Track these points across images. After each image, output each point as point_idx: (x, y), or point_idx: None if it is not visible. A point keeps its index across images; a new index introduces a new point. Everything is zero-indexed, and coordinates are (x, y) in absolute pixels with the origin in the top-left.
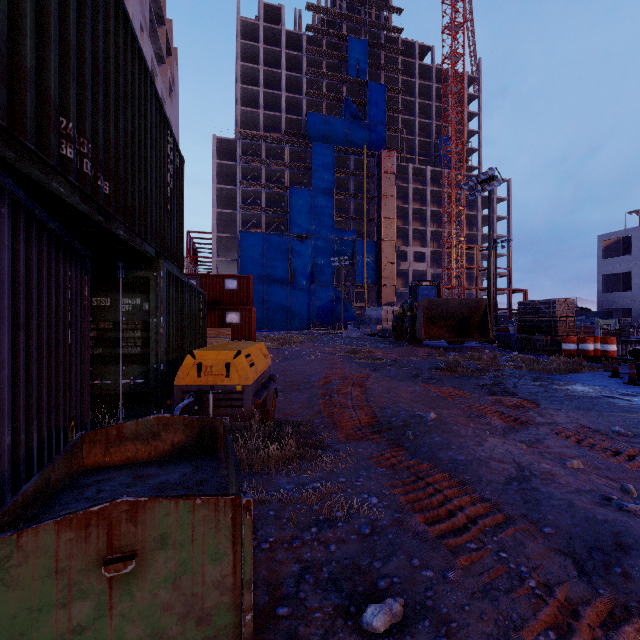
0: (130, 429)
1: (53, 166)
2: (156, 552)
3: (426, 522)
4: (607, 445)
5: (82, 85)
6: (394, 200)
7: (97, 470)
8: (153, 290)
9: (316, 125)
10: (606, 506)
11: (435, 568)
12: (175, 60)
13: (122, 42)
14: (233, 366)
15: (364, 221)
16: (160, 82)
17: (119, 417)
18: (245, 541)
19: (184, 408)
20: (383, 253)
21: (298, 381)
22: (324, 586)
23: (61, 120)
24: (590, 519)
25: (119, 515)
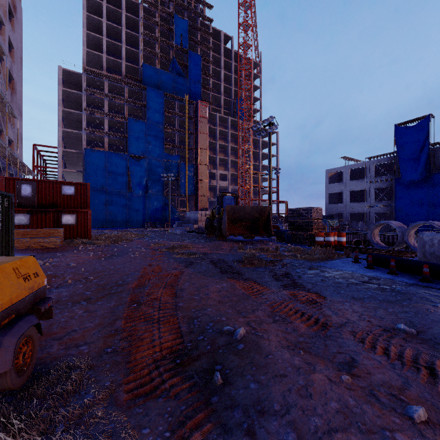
0: None
1: None
2: None
3: None
4: (411, 354)
5: None
6: (207, 137)
7: None
8: None
9: (150, 74)
10: None
11: None
12: None
13: None
14: None
15: (186, 149)
16: None
17: None
18: None
19: None
20: (199, 173)
21: (112, 283)
22: None
23: None
24: None
25: None
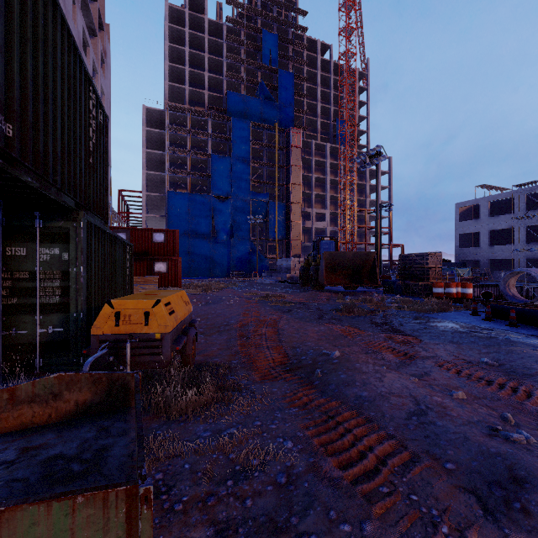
0: (25, 391)
1: None
2: None
3: (339, 466)
4: (480, 375)
5: None
6: (300, 169)
7: None
8: (73, 240)
9: (235, 103)
10: (495, 437)
11: (352, 520)
12: (107, 35)
13: None
14: (152, 315)
15: (276, 186)
16: (92, 53)
17: (36, 366)
18: None
19: (96, 361)
20: (291, 213)
21: (218, 324)
22: None
23: None
24: (484, 452)
25: None
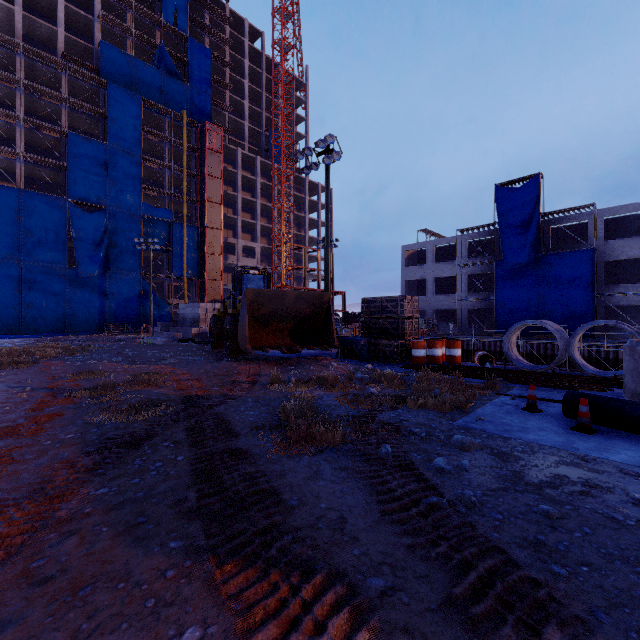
0: None
1: None
2: None
3: None
4: None
5: None
6: (221, 183)
7: None
8: None
9: (116, 63)
10: None
11: None
12: None
13: None
14: None
15: (184, 201)
16: None
17: None
18: None
19: None
20: (208, 242)
21: None
22: None
23: None
24: None
25: None
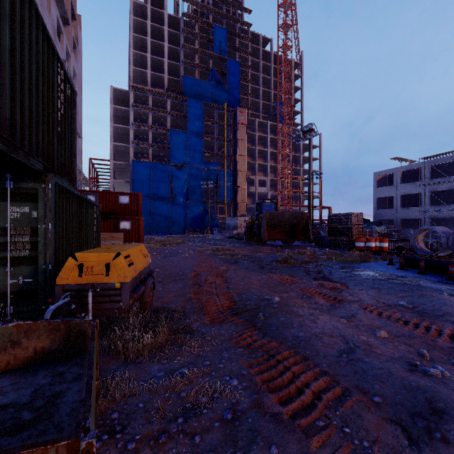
0: None
1: None
2: None
3: (280, 401)
4: (398, 316)
5: None
6: (245, 143)
7: None
8: (41, 200)
9: (190, 85)
10: (415, 372)
11: None
12: (79, 24)
13: None
14: (112, 266)
15: (225, 157)
16: (65, 39)
17: (7, 313)
18: None
19: (57, 309)
20: (238, 180)
21: (175, 274)
22: None
23: None
24: (407, 386)
25: None
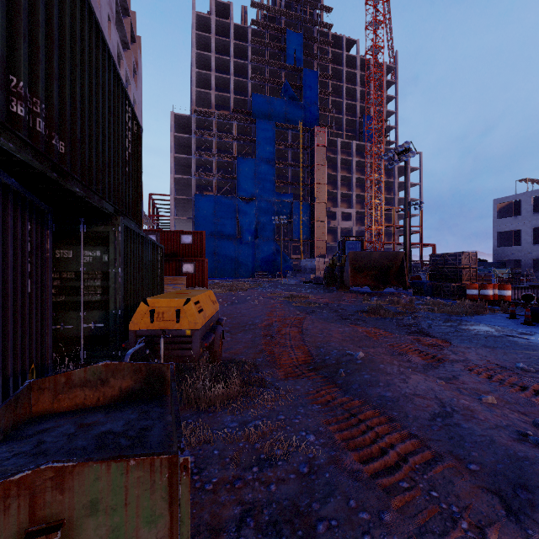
0: (78, 376)
1: (0, 121)
2: (85, 519)
3: (360, 460)
4: (514, 380)
5: (35, 47)
6: (325, 169)
7: (44, 417)
8: (112, 243)
9: (259, 104)
10: (524, 442)
11: (371, 510)
12: (138, 47)
13: (79, 14)
14: (183, 312)
15: (300, 186)
16: (125, 65)
17: (80, 358)
18: (182, 501)
19: (135, 353)
20: (316, 213)
21: (243, 323)
22: (264, 530)
23: (11, 78)
24: (511, 456)
25: (43, 483)
